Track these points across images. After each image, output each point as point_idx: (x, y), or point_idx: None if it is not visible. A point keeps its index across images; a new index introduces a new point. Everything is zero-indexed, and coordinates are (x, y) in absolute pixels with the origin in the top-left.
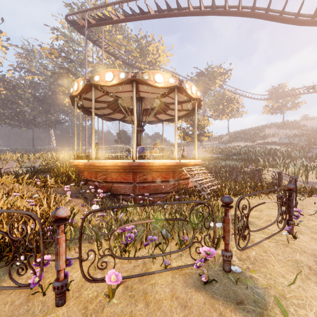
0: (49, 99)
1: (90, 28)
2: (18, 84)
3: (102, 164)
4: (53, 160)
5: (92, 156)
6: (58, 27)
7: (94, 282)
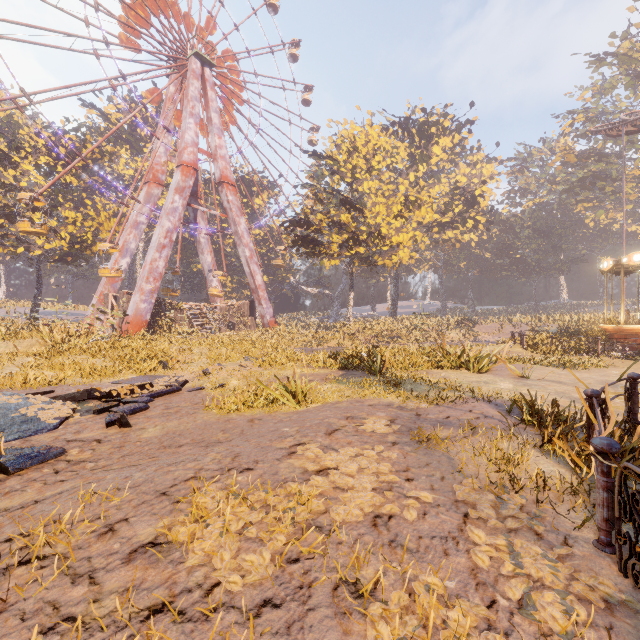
0: (559, 229)
1: (636, 111)
2: (515, 221)
3: (629, 328)
4: (575, 324)
5: (621, 322)
6: (575, 110)
7: (608, 356)
